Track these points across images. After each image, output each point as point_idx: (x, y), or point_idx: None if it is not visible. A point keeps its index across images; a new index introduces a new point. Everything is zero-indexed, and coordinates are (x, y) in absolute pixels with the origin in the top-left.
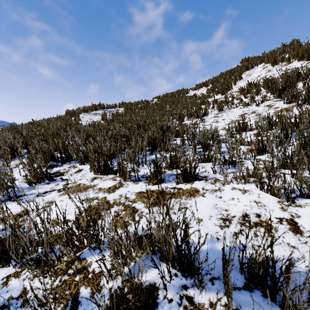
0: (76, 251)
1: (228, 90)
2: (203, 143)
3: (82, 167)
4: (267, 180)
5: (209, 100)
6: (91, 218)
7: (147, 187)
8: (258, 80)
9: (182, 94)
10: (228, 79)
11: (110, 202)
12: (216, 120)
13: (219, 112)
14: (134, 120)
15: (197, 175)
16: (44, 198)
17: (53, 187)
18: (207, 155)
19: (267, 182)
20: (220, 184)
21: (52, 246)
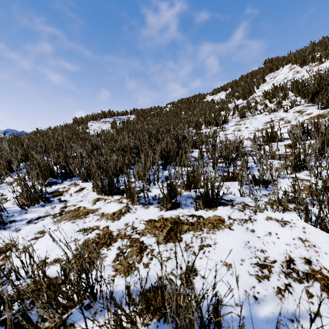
0: (63, 312)
1: (250, 94)
2: (225, 156)
3: (85, 185)
4: (312, 208)
5: (228, 106)
6: (83, 268)
7: (160, 214)
8: (285, 82)
9: (198, 99)
10: (250, 83)
11: (113, 233)
12: (238, 128)
13: (241, 119)
14: (146, 129)
15: (221, 198)
16: (35, 226)
17: (48, 210)
18: (231, 172)
19: (311, 210)
20: (250, 211)
21: (26, 311)
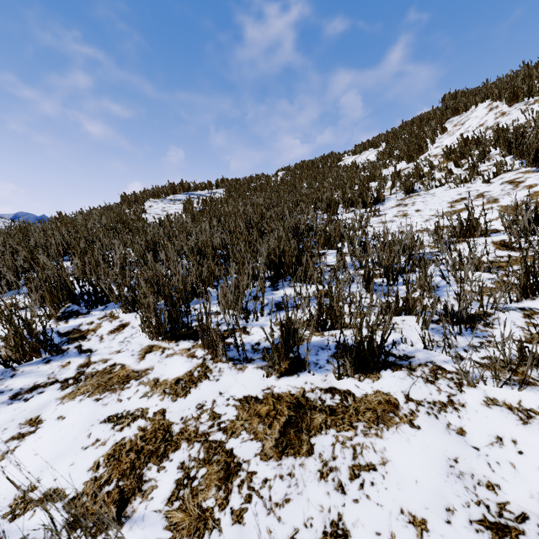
0: None
1: (420, 153)
2: (386, 265)
3: (128, 318)
4: None
5: (384, 174)
6: None
7: (266, 383)
8: (483, 132)
9: (330, 162)
10: (418, 133)
11: (173, 428)
12: (403, 212)
13: (407, 196)
14: (241, 214)
15: (387, 355)
16: (24, 408)
17: (55, 372)
18: (403, 298)
19: None
20: (449, 383)
21: None
